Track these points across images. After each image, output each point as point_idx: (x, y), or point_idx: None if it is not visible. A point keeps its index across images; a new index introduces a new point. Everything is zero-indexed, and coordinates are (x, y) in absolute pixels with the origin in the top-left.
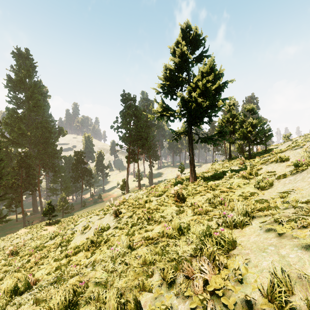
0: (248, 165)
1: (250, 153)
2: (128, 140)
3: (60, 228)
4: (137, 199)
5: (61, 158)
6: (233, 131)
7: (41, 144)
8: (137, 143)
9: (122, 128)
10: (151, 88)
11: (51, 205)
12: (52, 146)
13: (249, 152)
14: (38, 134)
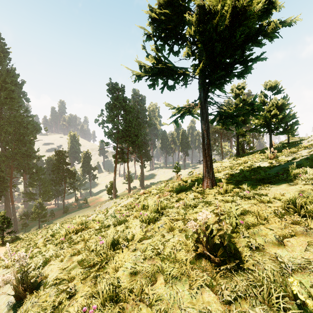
0: (298, 158)
1: (272, 146)
2: (115, 136)
3: (12, 251)
4: (102, 226)
5: (38, 158)
6: (242, 122)
7: (14, 141)
8: (125, 140)
9: (108, 122)
10: (137, 26)
11: (5, 217)
12: (27, 143)
13: (271, 145)
14: (11, 130)
